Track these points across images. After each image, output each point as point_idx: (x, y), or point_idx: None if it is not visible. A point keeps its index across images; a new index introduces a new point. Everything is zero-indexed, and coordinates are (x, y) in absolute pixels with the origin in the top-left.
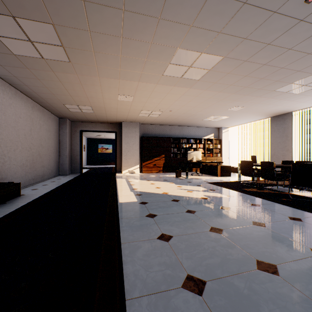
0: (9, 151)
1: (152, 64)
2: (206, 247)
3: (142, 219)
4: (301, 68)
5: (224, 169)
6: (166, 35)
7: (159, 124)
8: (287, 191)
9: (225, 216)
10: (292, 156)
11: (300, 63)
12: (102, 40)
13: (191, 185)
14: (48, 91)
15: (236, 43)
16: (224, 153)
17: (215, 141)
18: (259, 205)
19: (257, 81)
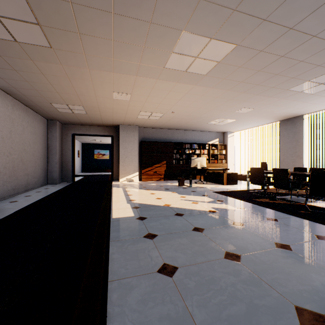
0: None
1: (151, 52)
2: (224, 286)
3: (139, 241)
4: (322, 62)
5: (230, 176)
6: (169, 12)
7: (160, 127)
8: (303, 202)
9: (241, 236)
10: (303, 162)
11: (322, 55)
12: (88, 17)
13: (196, 195)
14: (30, 87)
15: (253, 26)
16: (229, 160)
17: (220, 146)
18: (277, 219)
19: (271, 77)
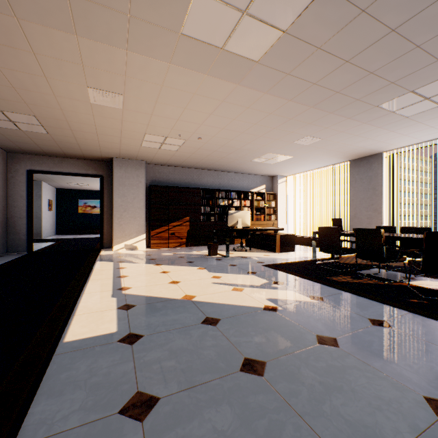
0: None
1: None
2: None
3: None
4: None
5: (285, 240)
6: None
7: (180, 165)
8: (401, 280)
9: (347, 380)
10: (382, 219)
11: None
12: None
13: (238, 272)
14: None
15: None
16: (280, 215)
17: (267, 196)
18: (387, 323)
19: (362, 78)
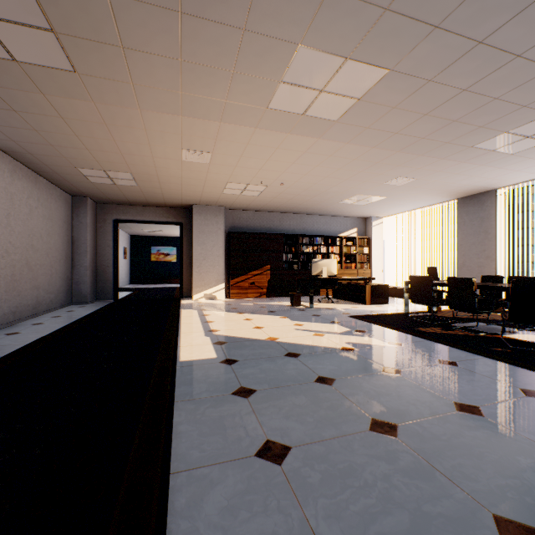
0: None
1: (246, 81)
2: (371, 480)
3: (224, 402)
4: (530, 100)
5: (376, 291)
6: (275, 12)
7: (260, 209)
8: (498, 333)
9: (397, 391)
10: (496, 267)
11: (530, 88)
12: (137, 19)
13: (321, 322)
14: (41, 139)
15: (416, 38)
16: (375, 263)
17: (359, 241)
18: (455, 363)
19: (445, 125)
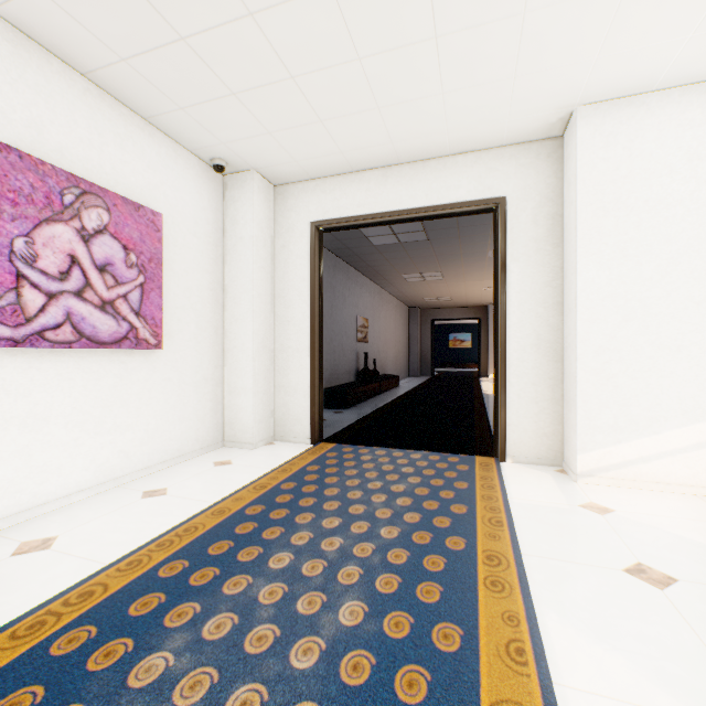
0: (387, 349)
1: None
2: None
3: None
4: None
5: None
6: None
7: None
8: None
9: None
10: None
11: None
12: (471, 271)
13: None
14: (415, 293)
15: None
16: None
17: None
18: None
19: None
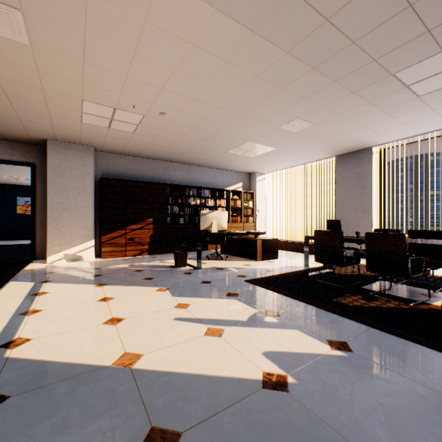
0: None
1: None
2: None
3: None
4: None
5: (267, 245)
6: None
7: (141, 154)
8: (425, 300)
9: None
10: (372, 221)
11: None
12: None
13: (214, 295)
14: None
15: None
16: (259, 217)
17: (245, 195)
18: None
19: (394, 16)
